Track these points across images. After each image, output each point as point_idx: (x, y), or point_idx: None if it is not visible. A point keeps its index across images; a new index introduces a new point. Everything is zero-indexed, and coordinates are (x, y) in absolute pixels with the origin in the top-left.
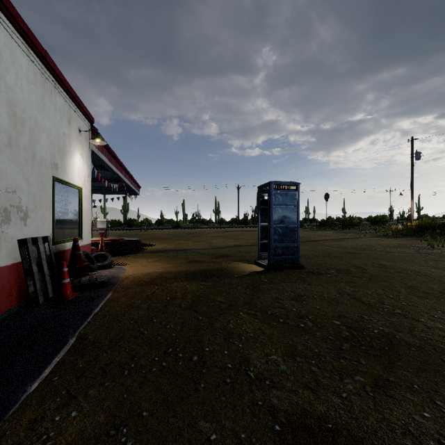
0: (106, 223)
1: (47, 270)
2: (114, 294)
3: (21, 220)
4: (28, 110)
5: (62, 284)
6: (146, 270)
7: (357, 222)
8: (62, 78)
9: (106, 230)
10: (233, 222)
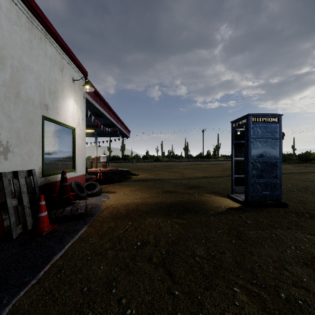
0: (106, 158)
1: (28, 203)
2: (88, 229)
3: (0, 154)
4: (9, 49)
5: (38, 218)
6: (126, 199)
7: (314, 157)
8: (52, 28)
9: (106, 163)
10: (199, 157)
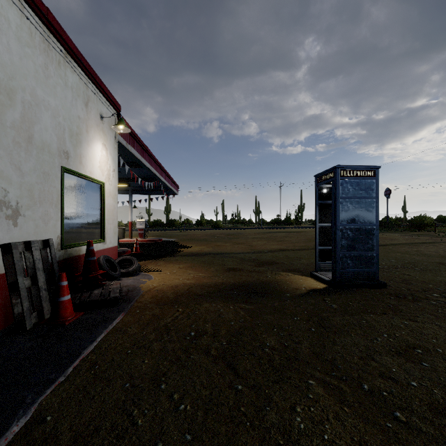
0: (145, 223)
1: (44, 283)
2: (125, 317)
3: (8, 218)
4: (20, 79)
5: (59, 303)
6: (174, 280)
7: (430, 223)
8: (74, 48)
9: (144, 230)
10: (275, 222)
